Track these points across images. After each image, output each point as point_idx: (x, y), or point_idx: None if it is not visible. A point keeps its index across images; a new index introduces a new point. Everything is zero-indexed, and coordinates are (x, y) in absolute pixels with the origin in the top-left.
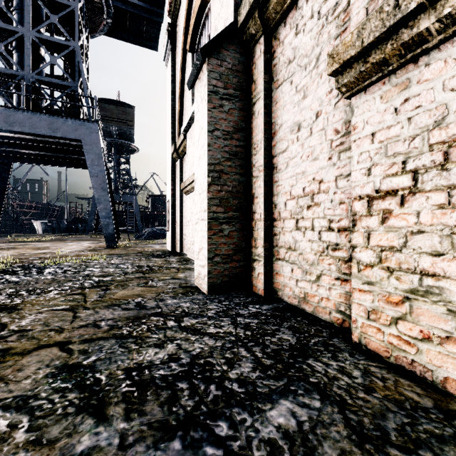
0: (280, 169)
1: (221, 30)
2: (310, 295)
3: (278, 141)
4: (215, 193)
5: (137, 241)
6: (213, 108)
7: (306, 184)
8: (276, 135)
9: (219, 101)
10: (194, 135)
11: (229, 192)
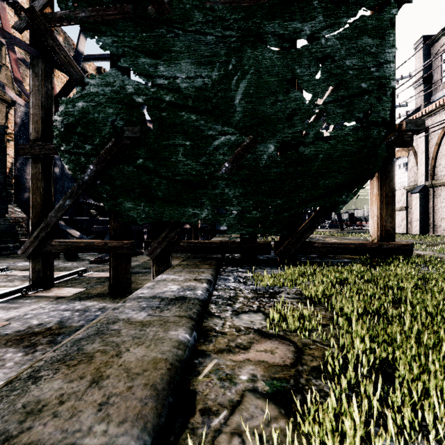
0: (436, 212)
1: (422, 187)
2: (443, 233)
3: (436, 207)
4: (420, 216)
5: (332, 229)
6: (420, 201)
7: (442, 216)
8: (435, 206)
9: (421, 199)
10: (412, 203)
11: (423, 216)
